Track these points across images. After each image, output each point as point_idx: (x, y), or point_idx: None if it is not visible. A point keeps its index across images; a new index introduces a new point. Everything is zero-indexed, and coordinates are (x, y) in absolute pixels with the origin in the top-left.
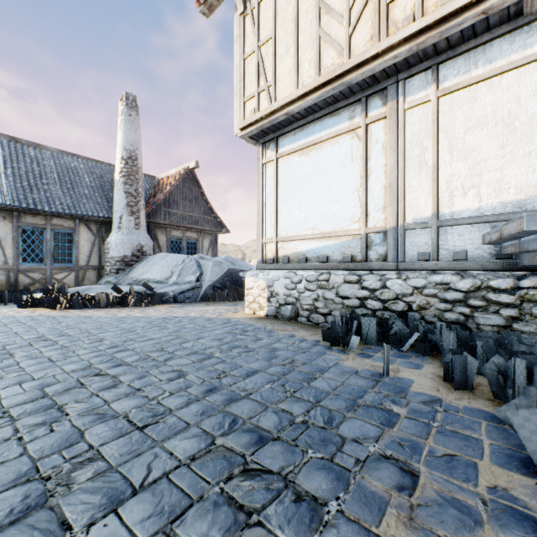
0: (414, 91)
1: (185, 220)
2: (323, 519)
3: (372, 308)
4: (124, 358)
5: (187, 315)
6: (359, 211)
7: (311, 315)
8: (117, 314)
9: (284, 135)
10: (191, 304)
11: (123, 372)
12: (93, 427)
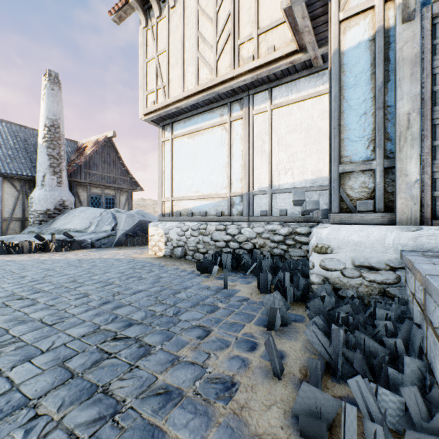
0: (258, 103)
1: (104, 179)
2: (150, 352)
3: (233, 247)
4: (42, 288)
5: (101, 257)
6: (226, 181)
7: (195, 254)
8: (39, 258)
9: (177, 122)
10: (106, 249)
11: (41, 296)
12: (16, 327)
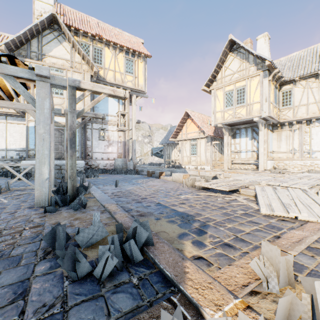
0: (1, 119)
1: None
2: None
3: None
4: None
5: None
6: None
7: None
8: None
9: None
10: None
11: None
12: None
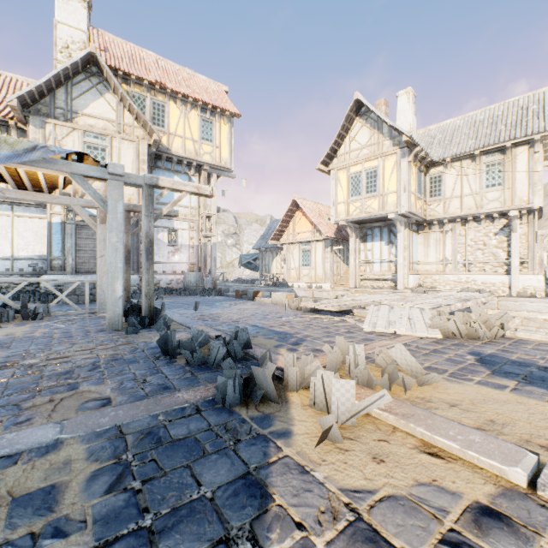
0: (4, 210)
1: None
2: None
3: None
4: None
5: None
6: None
7: None
8: None
9: None
10: None
11: None
12: None
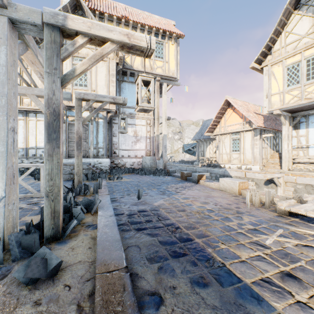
0: (31, 117)
1: None
2: None
3: (19, 168)
4: None
5: None
6: None
7: None
8: None
9: None
10: None
11: None
12: None
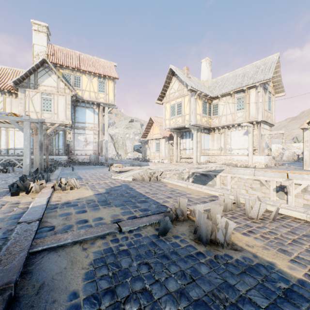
0: (11, 128)
1: None
2: None
3: (2, 162)
4: None
5: None
6: None
7: None
8: None
9: None
10: None
11: None
12: None
